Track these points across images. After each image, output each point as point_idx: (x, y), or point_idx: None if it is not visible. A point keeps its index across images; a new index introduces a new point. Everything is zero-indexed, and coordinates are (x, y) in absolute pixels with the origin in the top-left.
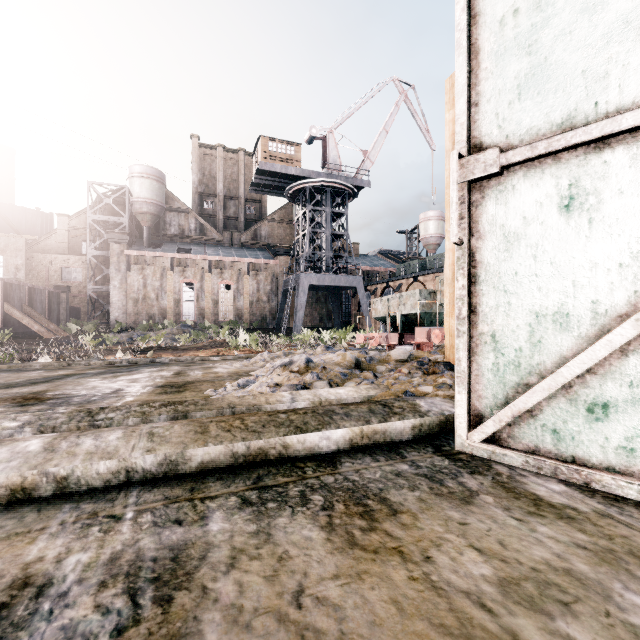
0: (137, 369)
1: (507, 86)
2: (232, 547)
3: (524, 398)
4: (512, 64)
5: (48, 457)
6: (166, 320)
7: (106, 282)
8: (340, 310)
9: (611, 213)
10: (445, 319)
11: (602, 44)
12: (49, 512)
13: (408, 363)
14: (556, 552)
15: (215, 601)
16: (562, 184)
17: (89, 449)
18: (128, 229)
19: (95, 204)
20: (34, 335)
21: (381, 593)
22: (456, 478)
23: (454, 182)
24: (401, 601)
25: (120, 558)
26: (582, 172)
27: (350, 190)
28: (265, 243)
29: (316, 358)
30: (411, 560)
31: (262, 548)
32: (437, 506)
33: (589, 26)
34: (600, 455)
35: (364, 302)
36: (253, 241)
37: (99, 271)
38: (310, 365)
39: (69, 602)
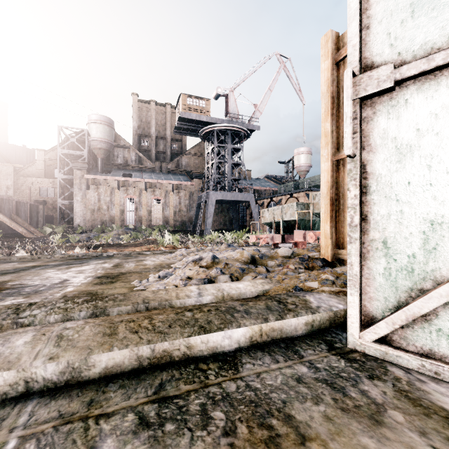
0: (87, 261)
1: (399, 6)
2: None
3: (419, 303)
4: None
5: None
6: (114, 224)
7: (71, 197)
8: (238, 217)
9: None
10: (321, 225)
11: None
12: None
13: (292, 259)
14: None
15: None
16: None
17: None
18: (87, 160)
19: (64, 142)
20: (19, 235)
21: None
22: (357, 385)
23: (348, 98)
24: None
25: None
26: None
27: (245, 132)
28: (185, 170)
29: (220, 254)
30: None
31: None
32: (347, 428)
33: None
34: None
35: (255, 212)
36: (176, 168)
37: (66, 190)
38: (215, 261)
39: None
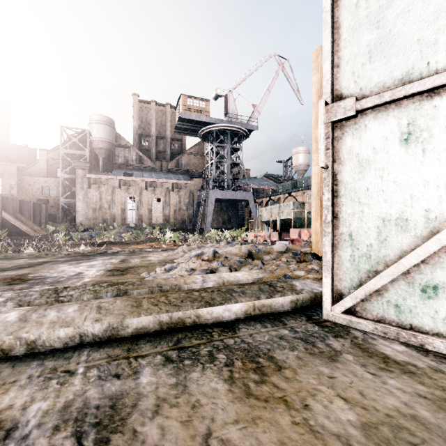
0: (94, 258)
1: (361, 52)
2: (157, 397)
3: (374, 281)
4: (364, 35)
5: (21, 325)
6: (115, 223)
7: (73, 196)
8: (237, 216)
9: (440, 144)
10: (312, 222)
11: (433, 19)
12: (20, 368)
13: (286, 254)
14: (403, 401)
15: (142, 443)
16: (402, 123)
17: (52, 319)
18: (89, 159)
19: (66, 142)
20: (23, 233)
21: (271, 436)
22: (324, 341)
23: (322, 122)
24: (287, 443)
25: (71, 406)
26: (417, 114)
27: (244, 132)
28: (184, 169)
29: (220, 250)
30: (293, 407)
31: (180, 397)
32: (311, 363)
33: (423, 6)
34: (431, 324)
35: (254, 210)
36: (176, 168)
37: (69, 189)
38: (216, 255)
39: (29, 443)
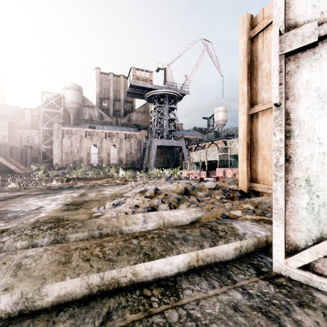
0: (60, 191)
1: None
2: None
3: None
4: None
5: None
6: (82, 163)
7: (51, 144)
8: (173, 158)
9: None
10: (239, 164)
11: None
12: None
13: (216, 190)
14: None
15: None
16: None
17: None
18: (62, 116)
19: (45, 103)
20: (12, 171)
21: None
22: (290, 314)
23: (276, 53)
24: None
25: None
26: None
27: (178, 96)
28: (134, 123)
29: (161, 186)
30: None
31: None
32: None
33: None
34: None
35: (186, 154)
36: (128, 122)
37: (47, 138)
38: (157, 192)
39: None
